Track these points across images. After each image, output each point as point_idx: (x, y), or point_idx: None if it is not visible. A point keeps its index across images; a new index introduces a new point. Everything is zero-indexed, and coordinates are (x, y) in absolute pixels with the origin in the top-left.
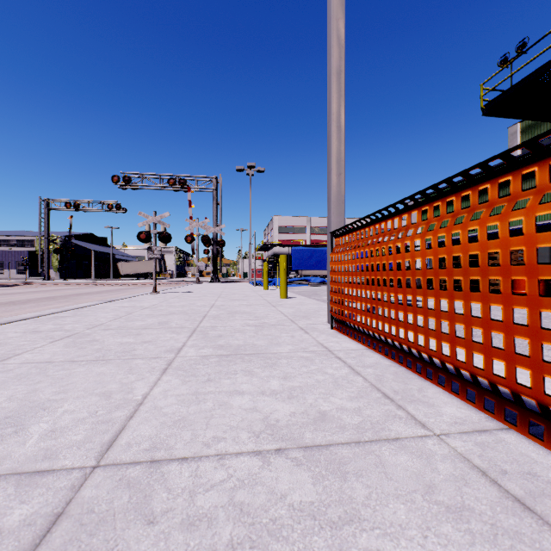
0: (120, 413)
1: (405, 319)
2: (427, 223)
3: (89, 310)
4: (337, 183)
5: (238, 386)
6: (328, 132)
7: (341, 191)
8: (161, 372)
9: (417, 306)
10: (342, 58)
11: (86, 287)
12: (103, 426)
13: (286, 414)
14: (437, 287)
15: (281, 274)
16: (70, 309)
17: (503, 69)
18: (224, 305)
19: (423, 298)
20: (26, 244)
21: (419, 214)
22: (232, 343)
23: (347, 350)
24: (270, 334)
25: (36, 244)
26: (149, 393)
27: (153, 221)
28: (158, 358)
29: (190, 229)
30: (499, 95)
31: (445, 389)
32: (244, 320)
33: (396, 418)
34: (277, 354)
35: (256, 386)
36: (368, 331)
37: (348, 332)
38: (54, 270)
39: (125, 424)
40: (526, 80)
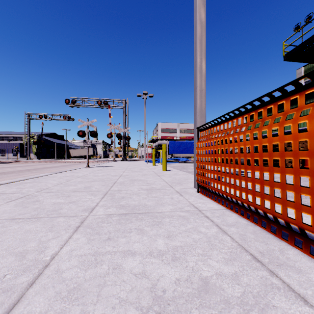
0: (24, 278)
1: (262, 190)
2: (284, 114)
3: (44, 178)
4: (201, 96)
5: (131, 245)
6: (194, 62)
7: (203, 101)
8: (74, 230)
9: (274, 181)
10: (204, 14)
11: (50, 164)
12: (1, 297)
13: (171, 281)
14: (297, 166)
15: (163, 156)
16: (32, 177)
17: (297, 32)
18: (128, 175)
19: (280, 174)
20: (18, 139)
21: (275, 108)
22: (130, 204)
23: (212, 210)
24: (157, 196)
25: (23, 139)
26: (57, 253)
27: (87, 124)
28: (76, 216)
29: (110, 130)
30: (294, 48)
31: (303, 251)
32: (140, 186)
33: (274, 289)
34: (162, 213)
35: (145, 245)
36: (227, 196)
37: (209, 195)
38: (34, 154)
39: (22, 293)
40: (311, 38)
